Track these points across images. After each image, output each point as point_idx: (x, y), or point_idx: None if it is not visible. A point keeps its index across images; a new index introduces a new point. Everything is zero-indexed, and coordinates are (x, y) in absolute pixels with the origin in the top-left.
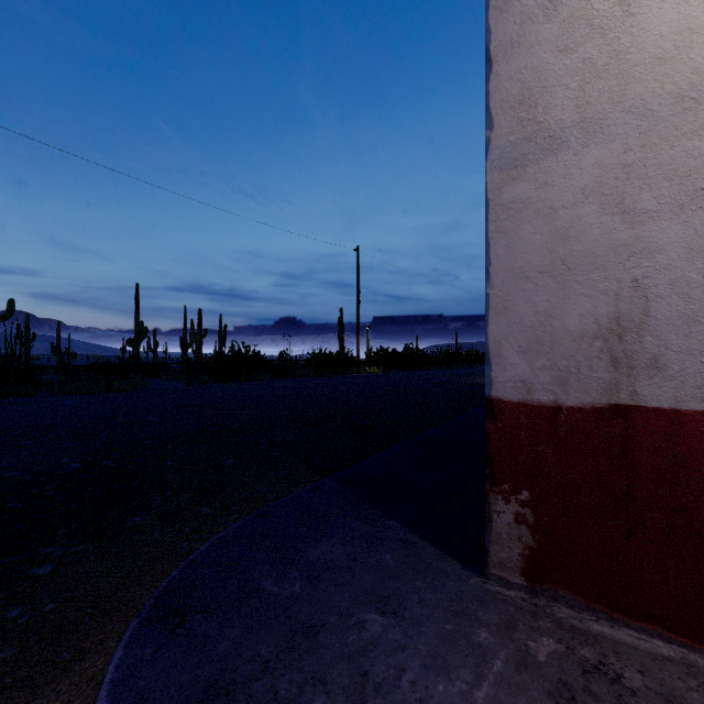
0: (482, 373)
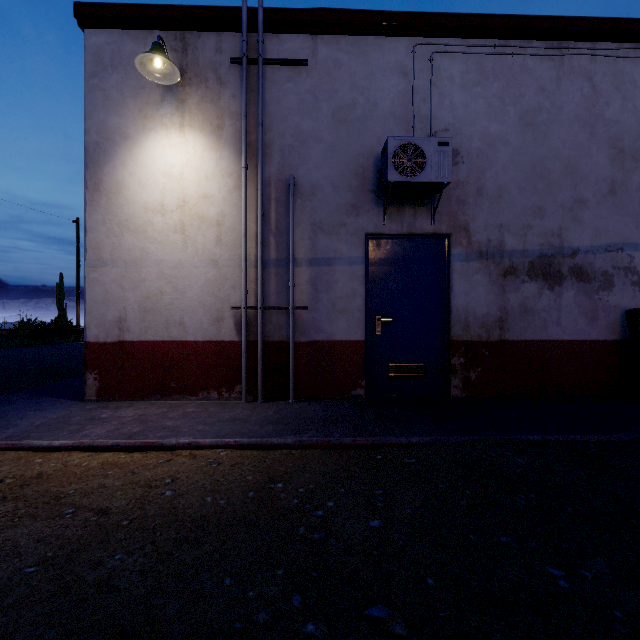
0: None
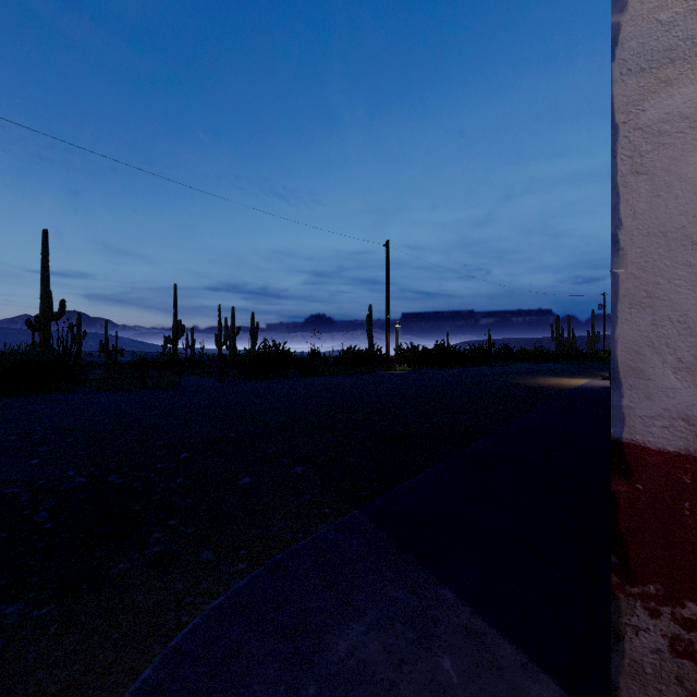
0: (521, 372)
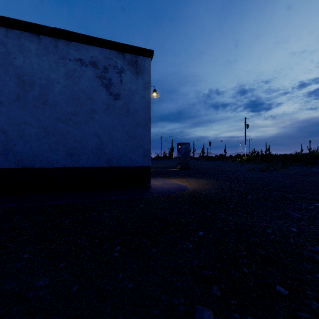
0: None
